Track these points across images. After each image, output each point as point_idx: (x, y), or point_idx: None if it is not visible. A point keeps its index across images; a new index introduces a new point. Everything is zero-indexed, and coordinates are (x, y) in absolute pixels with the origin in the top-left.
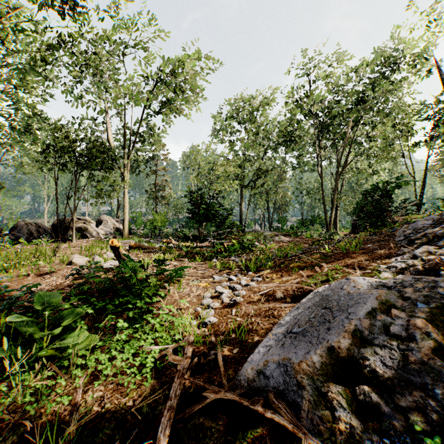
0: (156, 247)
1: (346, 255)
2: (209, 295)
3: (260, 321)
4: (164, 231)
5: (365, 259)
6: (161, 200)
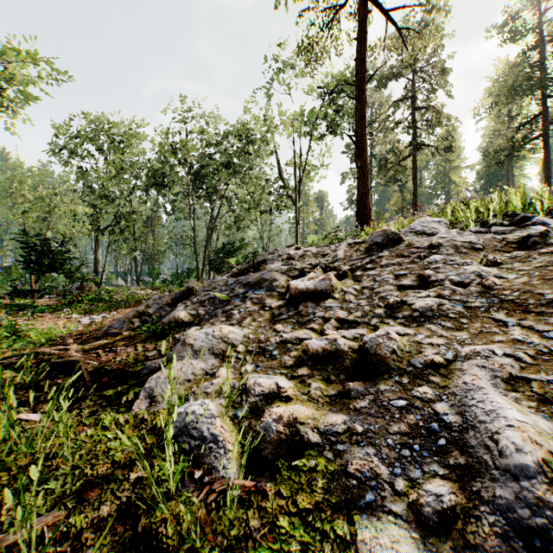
0: None
1: None
2: None
3: None
4: None
5: None
6: None
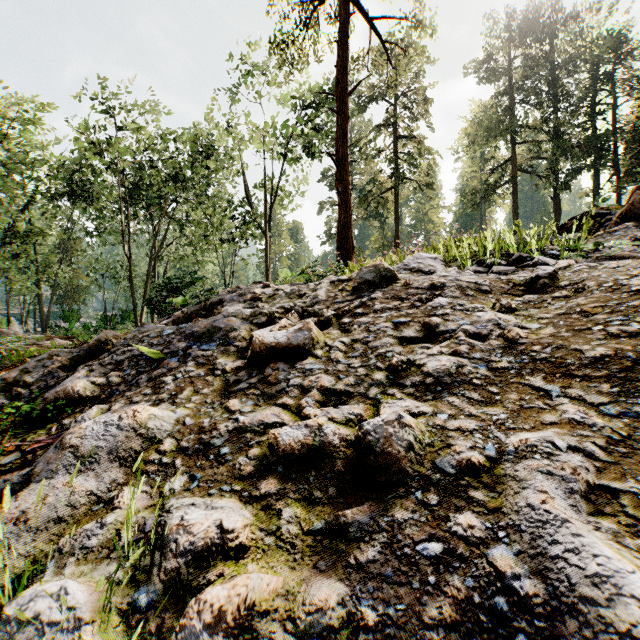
0: None
1: None
2: None
3: None
4: None
5: None
6: None
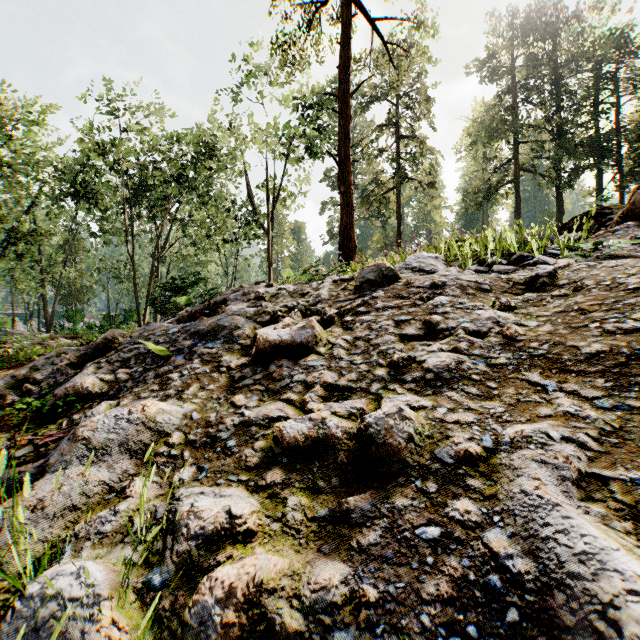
0: None
1: None
2: None
3: None
4: None
5: None
6: None
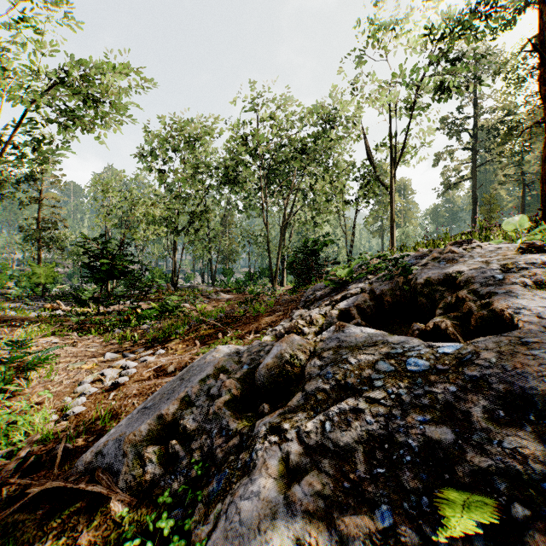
0: (30, 317)
1: (254, 318)
2: (90, 380)
3: (136, 401)
4: (57, 288)
5: (265, 322)
6: (49, 242)
